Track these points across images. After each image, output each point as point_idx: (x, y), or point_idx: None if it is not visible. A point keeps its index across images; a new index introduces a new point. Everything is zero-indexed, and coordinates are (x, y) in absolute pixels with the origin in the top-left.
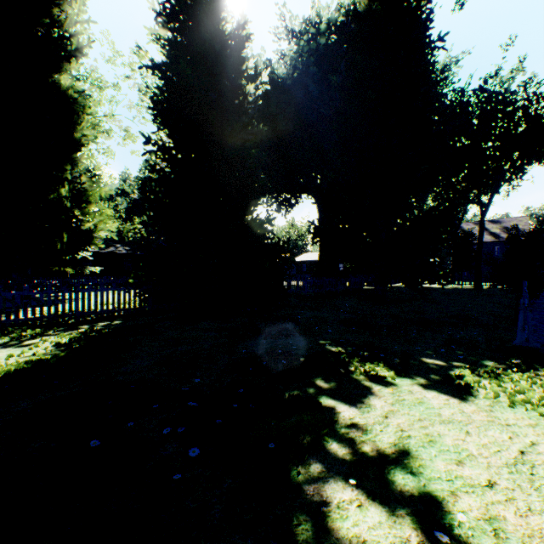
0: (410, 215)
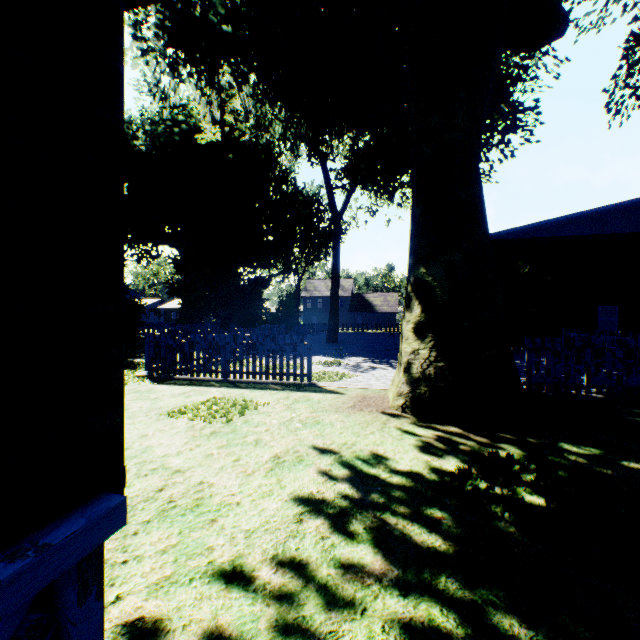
0: (235, 283)
